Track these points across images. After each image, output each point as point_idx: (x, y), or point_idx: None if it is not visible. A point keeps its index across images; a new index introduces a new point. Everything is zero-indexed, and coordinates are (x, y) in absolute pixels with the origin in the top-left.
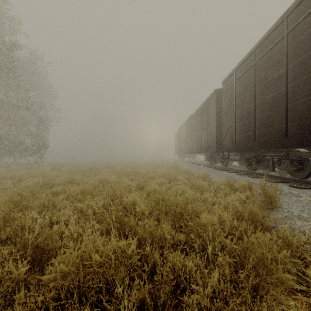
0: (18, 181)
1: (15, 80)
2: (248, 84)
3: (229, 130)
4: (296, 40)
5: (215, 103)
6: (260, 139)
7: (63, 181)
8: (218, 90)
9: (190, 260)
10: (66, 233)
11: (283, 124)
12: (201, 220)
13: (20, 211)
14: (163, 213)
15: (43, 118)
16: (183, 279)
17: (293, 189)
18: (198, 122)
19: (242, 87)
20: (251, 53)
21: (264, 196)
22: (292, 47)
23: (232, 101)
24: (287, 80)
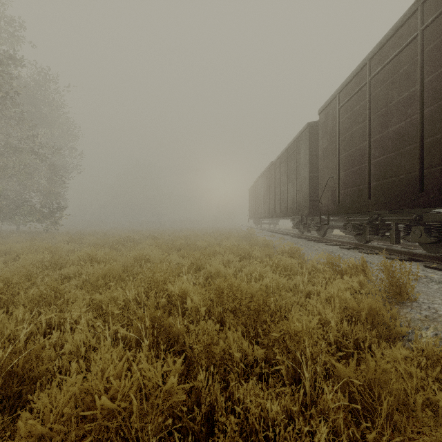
0: (14, 258)
1: (14, 111)
2: (359, 112)
3: (329, 183)
4: (437, 39)
5: (307, 143)
6: (378, 195)
7: (81, 258)
8: (312, 124)
9: (274, 401)
10: (67, 348)
11: (415, 171)
12: (292, 326)
13: (4, 307)
14: (229, 312)
15: (59, 167)
16: (262, 439)
17: (430, 271)
18: (282, 172)
19: (350, 117)
20: (364, 64)
21: (389, 282)
22: (431, 51)
23: (333, 139)
24: (423, 103)
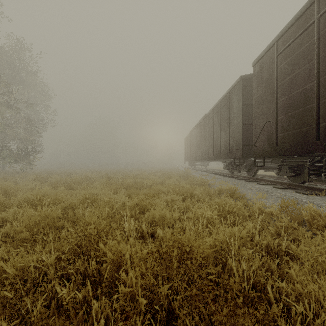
0: None
1: None
2: (303, 54)
3: (265, 127)
4: None
5: (240, 94)
6: None
7: (30, 198)
8: (245, 77)
9: None
10: None
11: None
12: None
13: None
14: None
15: (35, 120)
16: None
17: None
18: (214, 122)
19: (291, 62)
20: (311, 3)
21: None
22: None
23: (270, 86)
24: None
